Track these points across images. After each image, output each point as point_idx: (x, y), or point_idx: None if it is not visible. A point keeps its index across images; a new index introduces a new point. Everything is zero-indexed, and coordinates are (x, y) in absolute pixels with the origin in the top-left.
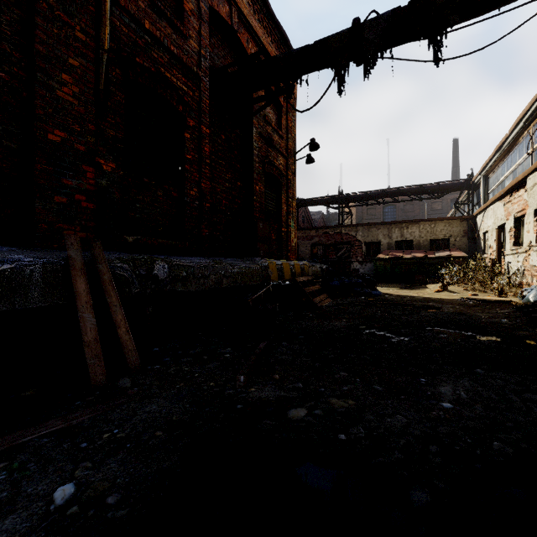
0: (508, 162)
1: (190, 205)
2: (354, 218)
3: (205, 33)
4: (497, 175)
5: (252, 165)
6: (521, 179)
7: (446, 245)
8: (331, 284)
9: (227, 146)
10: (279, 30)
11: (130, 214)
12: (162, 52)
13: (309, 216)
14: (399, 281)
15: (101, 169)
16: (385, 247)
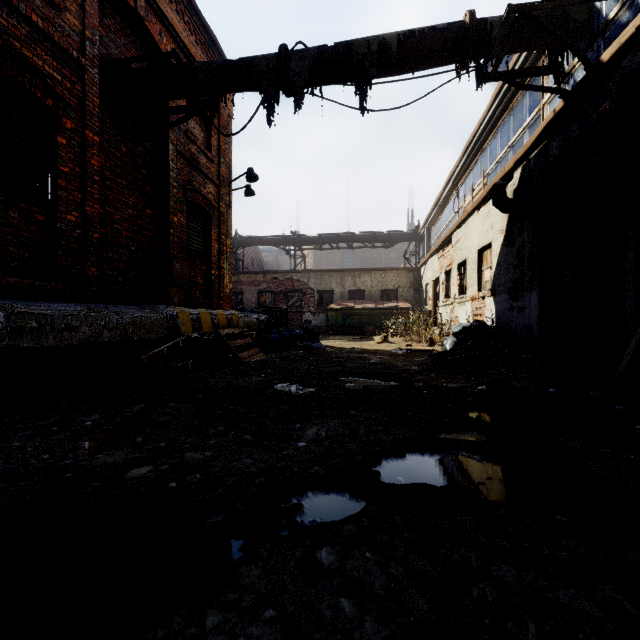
0: (444, 218)
1: (66, 233)
2: (312, 263)
3: (92, 10)
4: (437, 229)
5: (167, 190)
6: (449, 236)
7: (396, 296)
8: (268, 336)
9: (131, 162)
10: (207, 31)
11: None
12: (16, 20)
13: (259, 257)
14: (351, 333)
15: None
16: (338, 296)
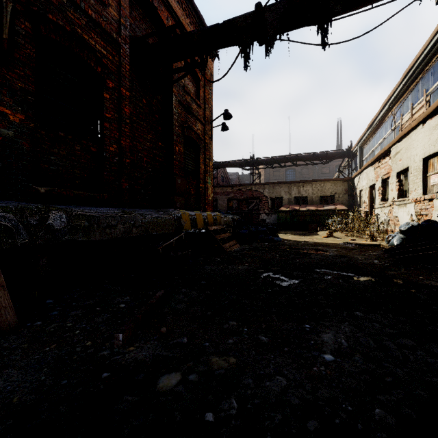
0: (377, 136)
1: (109, 160)
2: (263, 178)
3: (125, 4)
4: (369, 147)
5: (172, 128)
6: (387, 149)
7: (332, 200)
8: (240, 231)
9: (149, 110)
10: (197, 14)
11: (43, 166)
12: (79, 14)
13: (227, 176)
14: (297, 229)
15: (8, 120)
16: (286, 201)
